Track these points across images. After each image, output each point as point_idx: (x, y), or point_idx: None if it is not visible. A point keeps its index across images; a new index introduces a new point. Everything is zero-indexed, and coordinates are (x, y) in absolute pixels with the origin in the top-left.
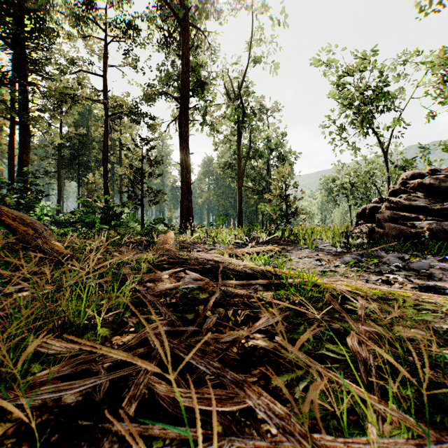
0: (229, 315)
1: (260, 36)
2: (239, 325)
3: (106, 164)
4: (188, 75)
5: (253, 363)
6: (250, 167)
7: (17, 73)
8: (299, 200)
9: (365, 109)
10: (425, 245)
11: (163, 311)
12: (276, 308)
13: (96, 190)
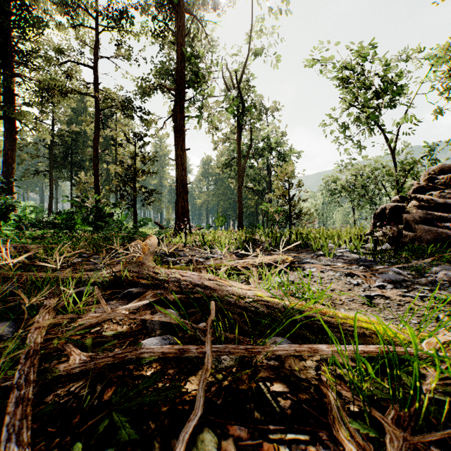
0: None
1: (261, 25)
2: None
3: (96, 162)
4: (184, 63)
5: None
6: (250, 167)
7: (1, 64)
8: (303, 200)
9: (374, 103)
10: None
11: None
12: None
13: (88, 189)
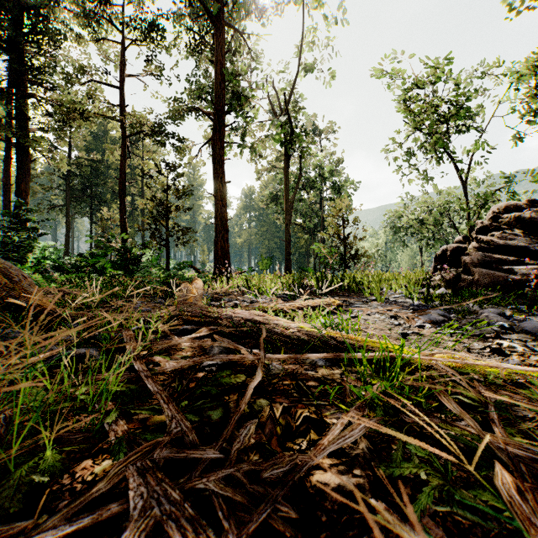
0: (277, 414)
1: (312, 38)
2: (293, 436)
3: (123, 196)
4: (224, 85)
5: (322, 529)
6: (299, 200)
7: (14, 83)
8: (360, 240)
9: (441, 128)
10: (529, 296)
11: (169, 412)
12: (351, 404)
13: (112, 227)
